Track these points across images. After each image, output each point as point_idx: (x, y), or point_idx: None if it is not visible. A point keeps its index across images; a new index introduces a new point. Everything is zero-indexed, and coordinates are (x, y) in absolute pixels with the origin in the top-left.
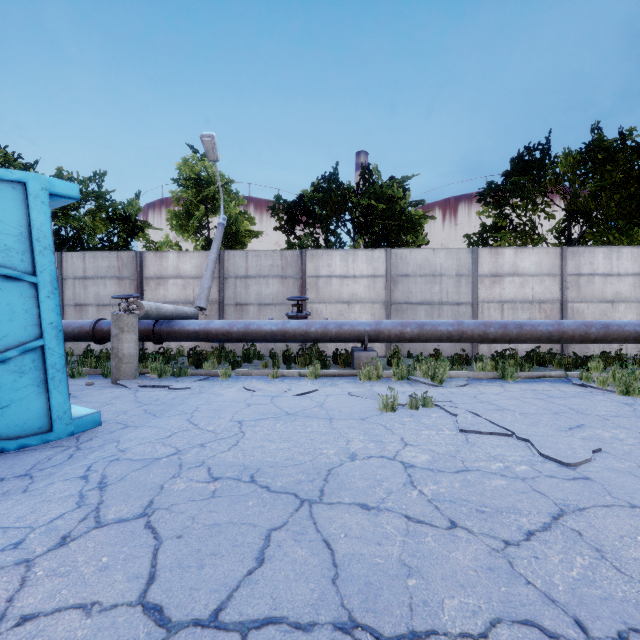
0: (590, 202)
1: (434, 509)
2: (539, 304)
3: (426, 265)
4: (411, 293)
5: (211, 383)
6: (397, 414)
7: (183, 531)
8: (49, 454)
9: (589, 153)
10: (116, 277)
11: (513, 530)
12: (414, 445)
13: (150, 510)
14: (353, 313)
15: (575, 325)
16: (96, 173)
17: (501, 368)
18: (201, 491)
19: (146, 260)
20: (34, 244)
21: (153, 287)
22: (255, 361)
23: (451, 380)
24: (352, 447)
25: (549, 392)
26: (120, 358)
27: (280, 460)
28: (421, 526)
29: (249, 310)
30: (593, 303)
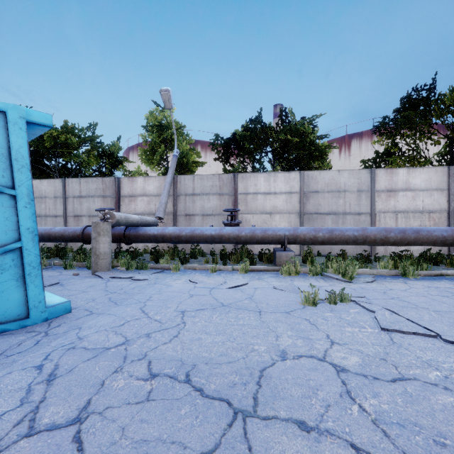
0: None
1: (383, 436)
2: (428, 213)
3: (332, 183)
4: (320, 205)
5: (164, 275)
6: (318, 308)
7: (109, 449)
8: (21, 339)
9: None
10: (101, 196)
11: None
12: (341, 344)
13: (84, 414)
14: (274, 221)
15: None
16: (91, 124)
17: (403, 267)
18: (137, 391)
19: (122, 183)
20: (13, 163)
21: (127, 203)
22: (199, 257)
23: (359, 276)
24: (281, 344)
25: (452, 290)
26: (97, 255)
27: (215, 356)
28: None
29: (195, 219)
30: None
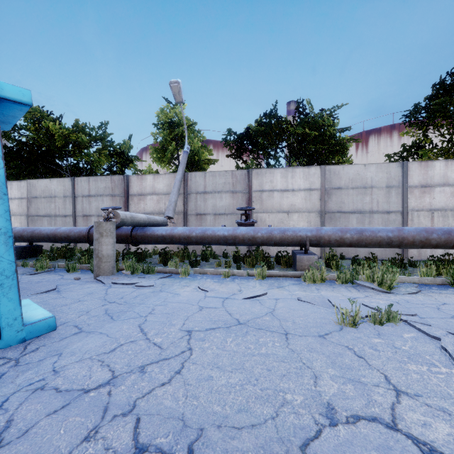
0: None
1: None
2: None
3: (357, 179)
4: (343, 203)
5: (172, 281)
6: (360, 331)
7: None
8: None
9: None
10: (110, 195)
11: None
12: (411, 395)
13: None
14: (292, 221)
15: None
16: (102, 123)
17: (452, 275)
18: None
19: (131, 181)
20: None
21: (136, 202)
22: (211, 260)
23: (398, 286)
24: (324, 391)
25: None
26: (100, 258)
27: (230, 412)
28: None
29: (207, 219)
30: None
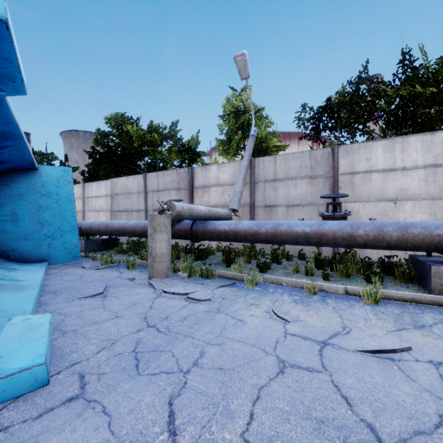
0: None
1: None
2: None
3: None
4: None
5: (235, 293)
6: None
7: None
8: None
9: None
10: (176, 188)
11: None
12: None
13: None
14: (401, 212)
15: None
16: (173, 122)
17: None
18: None
19: (195, 173)
20: None
21: (200, 194)
22: (283, 261)
23: None
24: None
25: None
26: (153, 257)
27: None
28: None
29: (277, 211)
30: None
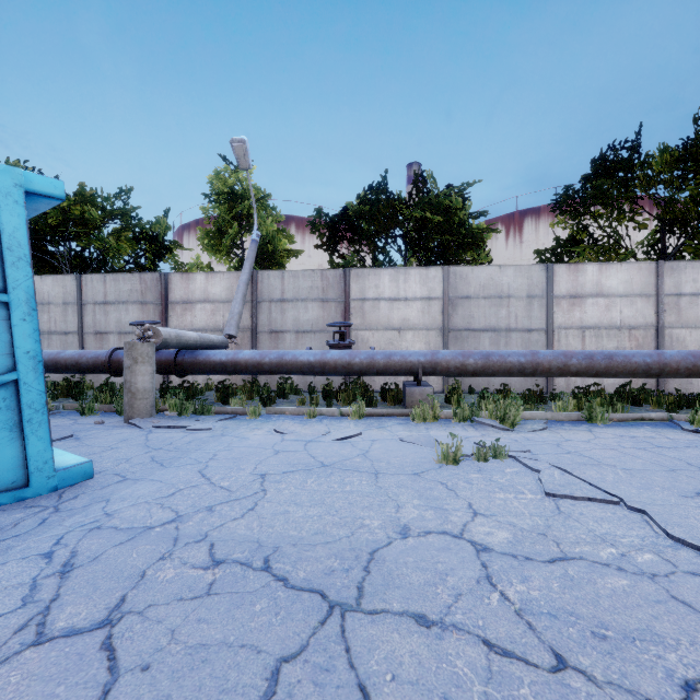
0: (692, 207)
1: (527, 629)
2: (629, 330)
3: (491, 285)
4: (473, 318)
5: (237, 423)
6: (461, 468)
7: (153, 657)
8: (18, 517)
9: (690, 149)
10: (139, 302)
11: (660, 679)
12: (487, 515)
13: (116, 615)
14: (404, 341)
15: (680, 355)
16: (122, 189)
17: (587, 408)
18: (193, 583)
19: (171, 282)
20: (5, 254)
21: (179, 313)
22: (291, 396)
23: (525, 422)
24: (403, 516)
25: (653, 440)
26: (133, 393)
27: (307, 535)
28: (510, 663)
29: (285, 338)
30: (697, 329)
